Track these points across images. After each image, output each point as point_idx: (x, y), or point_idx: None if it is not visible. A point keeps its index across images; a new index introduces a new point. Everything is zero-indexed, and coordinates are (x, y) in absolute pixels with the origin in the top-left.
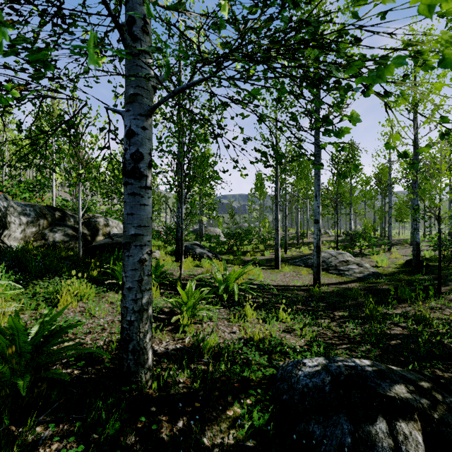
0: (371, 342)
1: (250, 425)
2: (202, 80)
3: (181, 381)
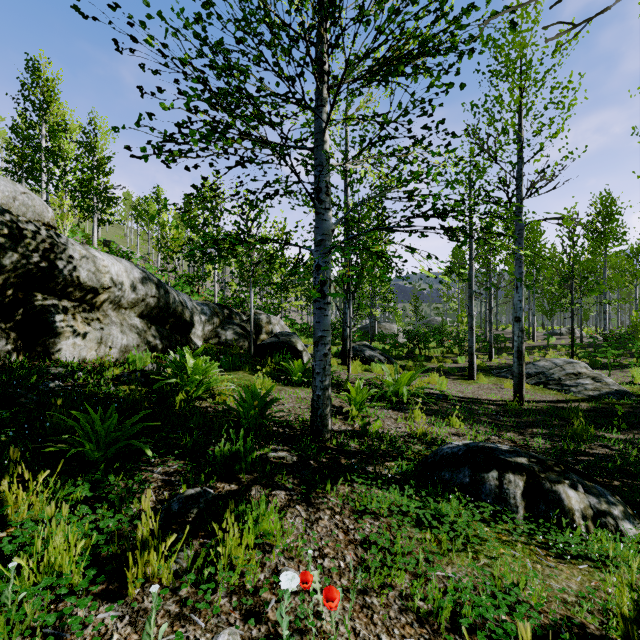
0: (554, 454)
1: (401, 471)
2: (367, 231)
3: (352, 446)
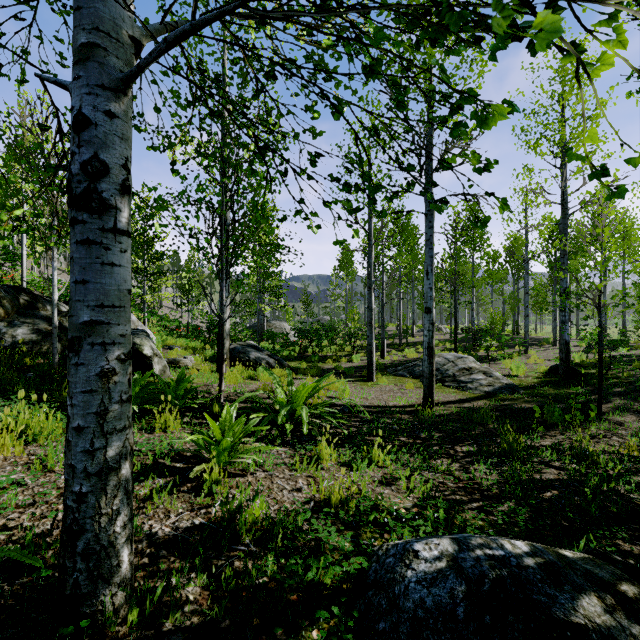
0: (515, 495)
1: None
2: (220, 13)
3: (191, 599)
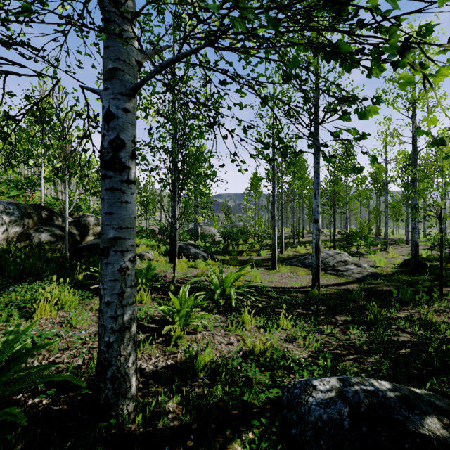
0: (379, 351)
1: None
2: (195, 49)
3: (171, 410)
